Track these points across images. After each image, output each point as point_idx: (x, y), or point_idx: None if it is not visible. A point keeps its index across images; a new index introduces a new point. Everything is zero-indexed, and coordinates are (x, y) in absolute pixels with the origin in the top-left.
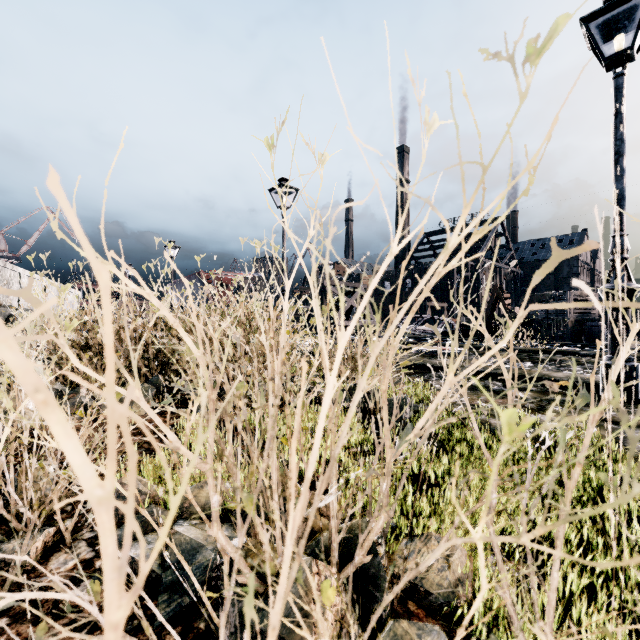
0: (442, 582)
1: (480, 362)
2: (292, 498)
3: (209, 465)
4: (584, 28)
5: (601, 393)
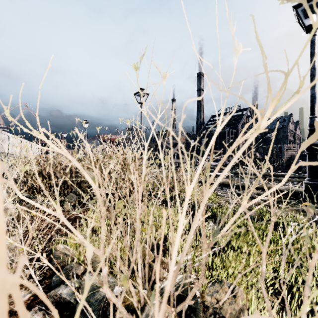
0: (232, 311)
1: (264, 195)
2: (156, 308)
3: (101, 251)
4: (295, 11)
5: (303, 197)
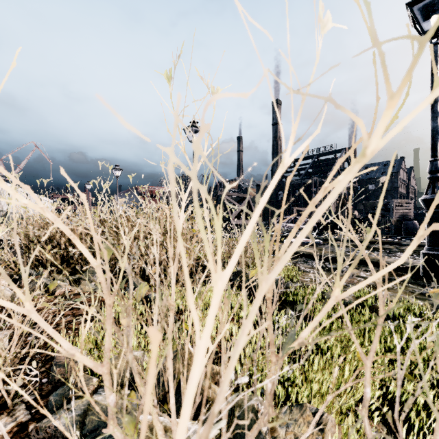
0: None
1: (370, 280)
2: None
3: (105, 367)
4: (409, 10)
5: (421, 274)
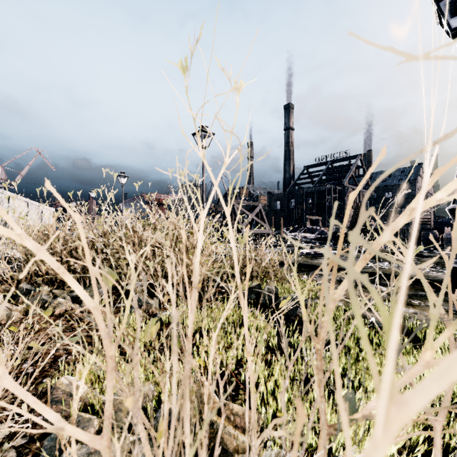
0: None
1: None
2: None
3: (105, 438)
4: (435, 6)
5: None
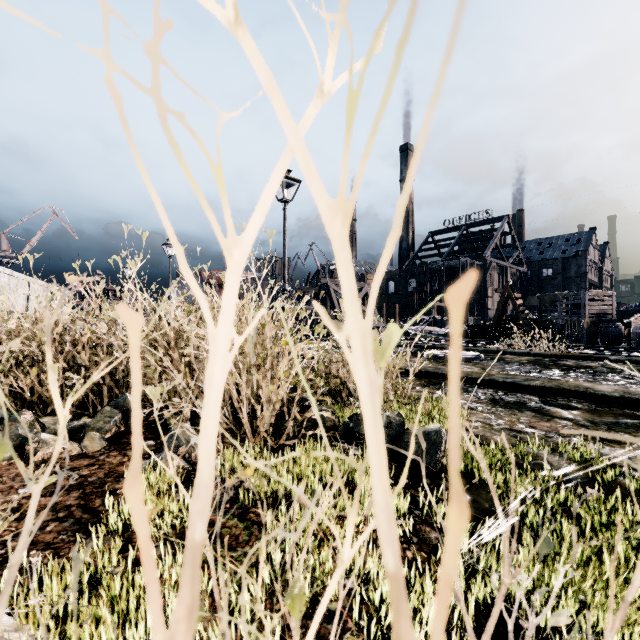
0: None
1: None
2: None
3: None
4: None
5: None
